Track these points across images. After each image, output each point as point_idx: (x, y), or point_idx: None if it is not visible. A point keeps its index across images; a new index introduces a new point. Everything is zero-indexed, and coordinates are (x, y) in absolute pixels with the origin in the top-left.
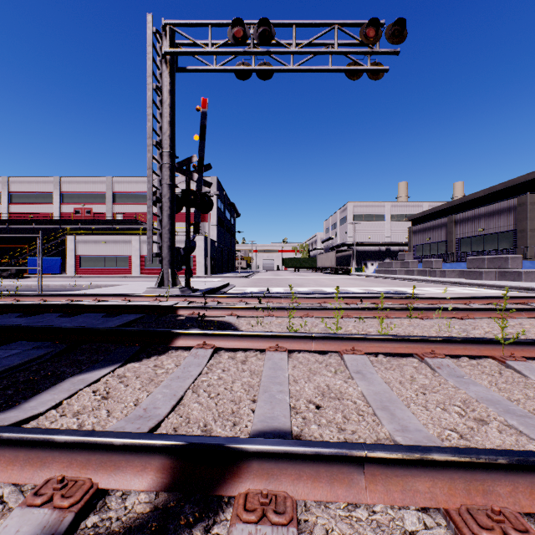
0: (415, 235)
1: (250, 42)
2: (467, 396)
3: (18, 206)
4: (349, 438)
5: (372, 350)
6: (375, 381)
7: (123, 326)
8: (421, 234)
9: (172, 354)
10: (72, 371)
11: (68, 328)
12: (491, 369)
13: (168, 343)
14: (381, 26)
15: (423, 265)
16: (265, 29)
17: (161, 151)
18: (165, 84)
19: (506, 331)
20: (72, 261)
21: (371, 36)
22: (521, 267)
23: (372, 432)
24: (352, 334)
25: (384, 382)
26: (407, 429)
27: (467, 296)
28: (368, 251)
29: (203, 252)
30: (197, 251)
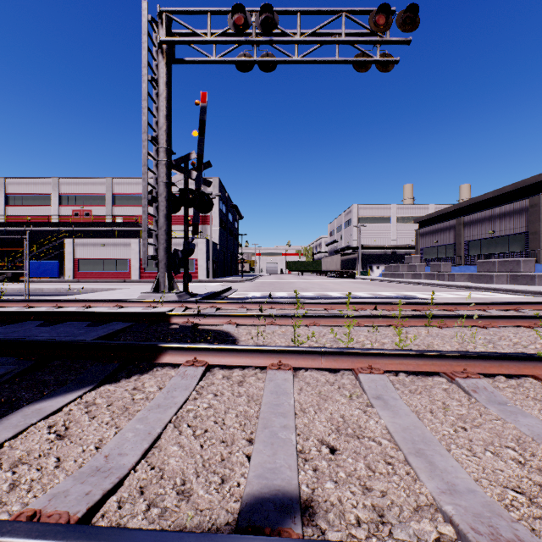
0: (422, 237)
1: (252, 31)
2: (519, 433)
3: (16, 208)
4: (379, 504)
5: (392, 368)
6: (401, 411)
7: (107, 336)
8: (429, 237)
9: (157, 372)
10: (31, 397)
11: (37, 341)
12: (535, 392)
13: (153, 359)
14: (392, 13)
15: (431, 268)
16: (268, 16)
17: (157, 147)
18: (162, 76)
19: (537, 342)
20: (70, 264)
21: (381, 23)
22: (533, 270)
23: (408, 494)
24: (368, 349)
25: (411, 412)
26: (455, 489)
27: (481, 301)
28: (373, 254)
29: (205, 255)
30: (199, 254)
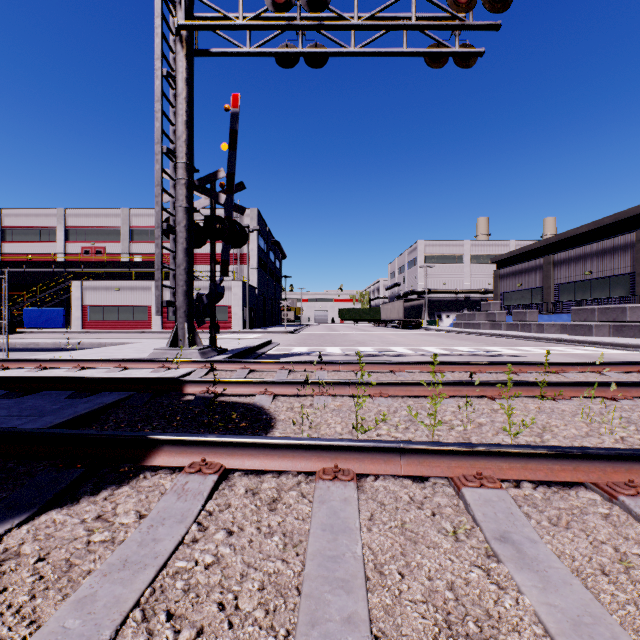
0: (502, 280)
1: (296, 15)
2: None
3: (14, 245)
4: None
5: (512, 476)
6: (552, 572)
7: (90, 415)
8: (510, 279)
9: (143, 482)
10: None
11: None
12: None
13: (140, 459)
14: None
15: (513, 317)
16: None
17: (175, 162)
18: (180, 71)
19: None
20: (78, 312)
21: (463, 1)
22: None
23: None
24: (473, 445)
25: (572, 575)
26: None
27: (585, 358)
28: (442, 300)
29: (240, 301)
30: (233, 300)
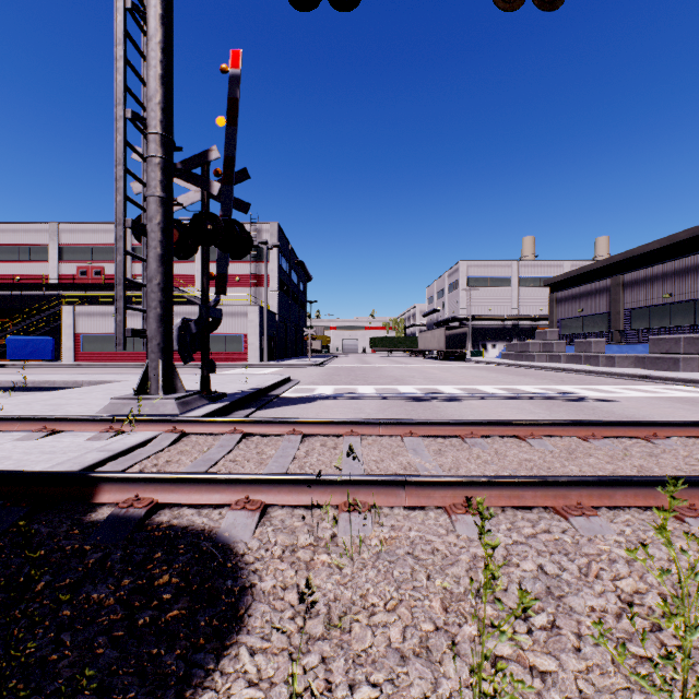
0: (559, 305)
1: None
2: None
3: None
4: None
5: None
6: None
7: None
8: (569, 303)
9: None
10: None
11: None
12: None
13: None
14: None
15: (576, 348)
16: None
17: (144, 133)
18: (152, 4)
19: None
20: (69, 342)
21: None
22: None
23: None
24: None
25: None
26: None
27: None
28: (488, 327)
29: (257, 328)
30: (249, 327)
